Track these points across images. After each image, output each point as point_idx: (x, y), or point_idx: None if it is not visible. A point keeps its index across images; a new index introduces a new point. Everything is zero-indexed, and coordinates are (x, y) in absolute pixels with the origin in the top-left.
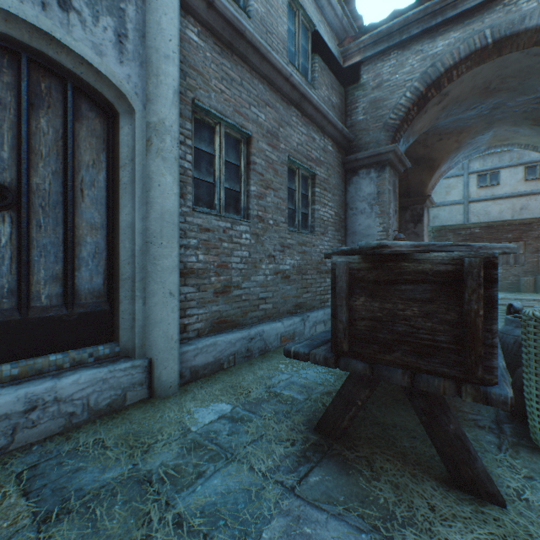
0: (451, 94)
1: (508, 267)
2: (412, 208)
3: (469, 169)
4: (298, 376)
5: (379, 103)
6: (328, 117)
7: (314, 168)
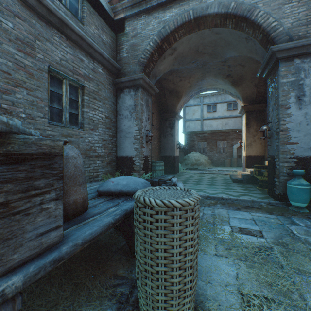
0: (178, 50)
1: (220, 153)
2: (169, 119)
3: (203, 102)
4: None
5: (135, 47)
6: (94, 47)
7: (82, 81)
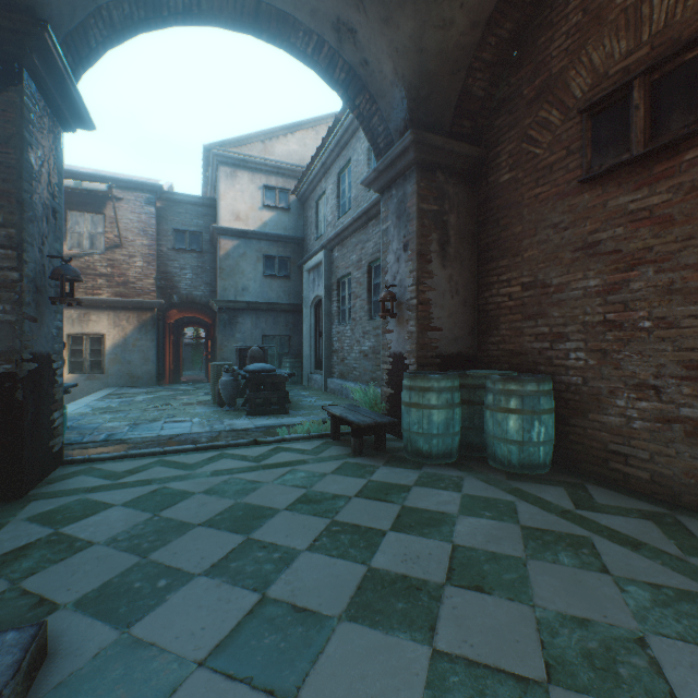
0: (336, 6)
1: None
2: None
3: None
4: (311, 399)
5: None
6: None
7: None
